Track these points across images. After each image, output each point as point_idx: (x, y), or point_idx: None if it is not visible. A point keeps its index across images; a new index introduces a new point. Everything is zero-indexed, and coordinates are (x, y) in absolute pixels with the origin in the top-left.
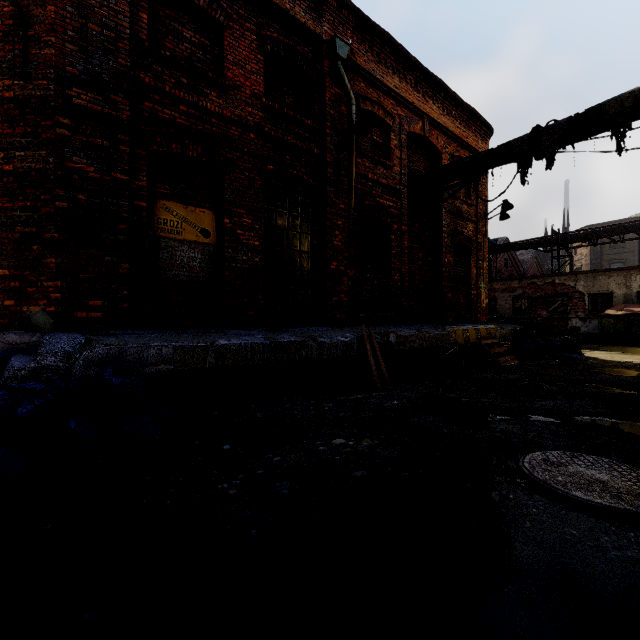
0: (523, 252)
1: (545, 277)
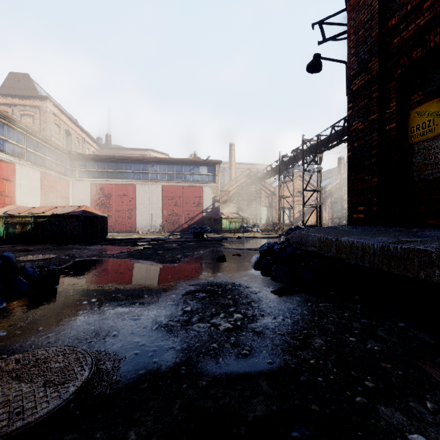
0: None
1: None
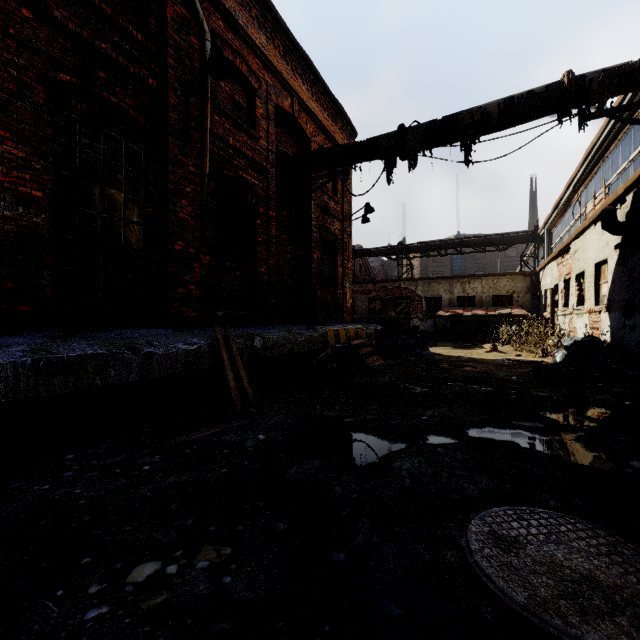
0: (373, 260)
1: (394, 282)
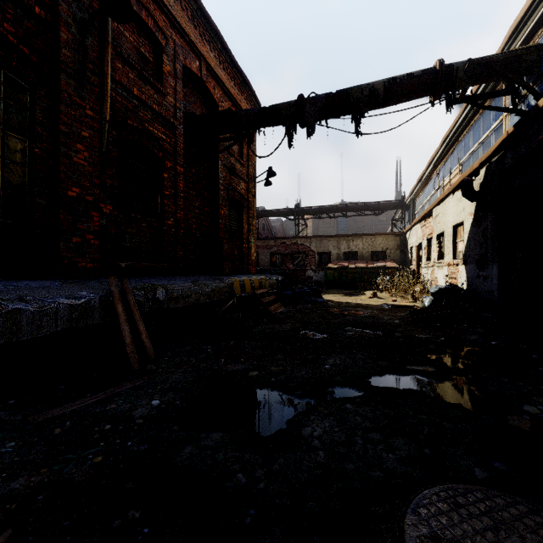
0: (274, 220)
1: (292, 238)
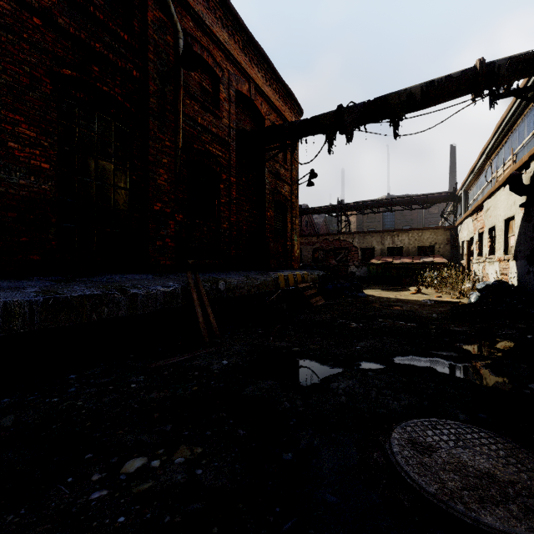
0: (317, 217)
1: (334, 235)
